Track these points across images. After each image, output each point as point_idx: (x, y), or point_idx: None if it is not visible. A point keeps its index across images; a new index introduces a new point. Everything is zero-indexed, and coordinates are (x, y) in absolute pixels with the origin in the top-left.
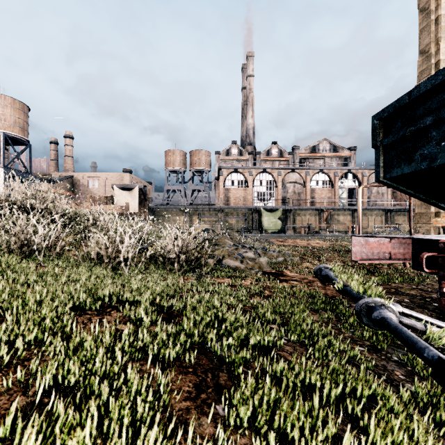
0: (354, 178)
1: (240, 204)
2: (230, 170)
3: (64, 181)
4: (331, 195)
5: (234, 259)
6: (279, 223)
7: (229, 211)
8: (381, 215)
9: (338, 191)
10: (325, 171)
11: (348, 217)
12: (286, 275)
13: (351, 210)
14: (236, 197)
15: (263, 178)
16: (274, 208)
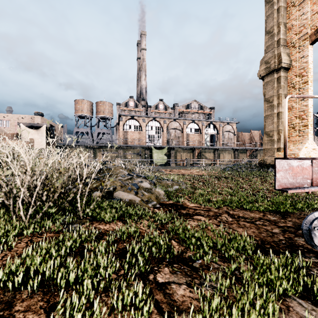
0: (214, 128)
1: (135, 143)
2: (128, 117)
3: None
4: (200, 138)
5: (128, 191)
6: (165, 158)
7: (127, 148)
8: (231, 153)
9: (204, 136)
10: (196, 122)
11: (211, 154)
12: (187, 207)
13: (213, 149)
14: (132, 138)
15: (153, 124)
16: (161, 147)
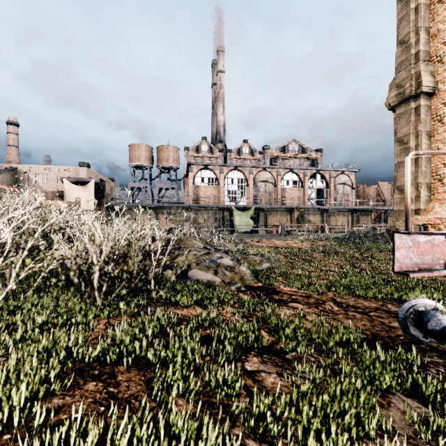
0: (322, 179)
1: (210, 202)
2: (200, 166)
3: (4, 174)
4: (301, 194)
5: (205, 269)
6: (251, 223)
7: (198, 209)
8: (347, 215)
9: (307, 191)
10: (295, 171)
11: (318, 217)
12: (281, 291)
13: (320, 210)
14: (206, 196)
15: (235, 176)
16: (246, 207)
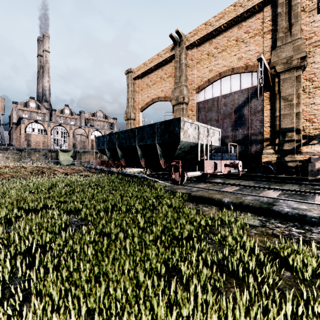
0: None
1: (40, 146)
2: (31, 120)
3: None
4: None
5: None
6: (71, 159)
7: (32, 150)
8: None
9: None
10: (99, 130)
11: None
12: None
13: None
14: (36, 141)
15: (59, 129)
16: (67, 150)
